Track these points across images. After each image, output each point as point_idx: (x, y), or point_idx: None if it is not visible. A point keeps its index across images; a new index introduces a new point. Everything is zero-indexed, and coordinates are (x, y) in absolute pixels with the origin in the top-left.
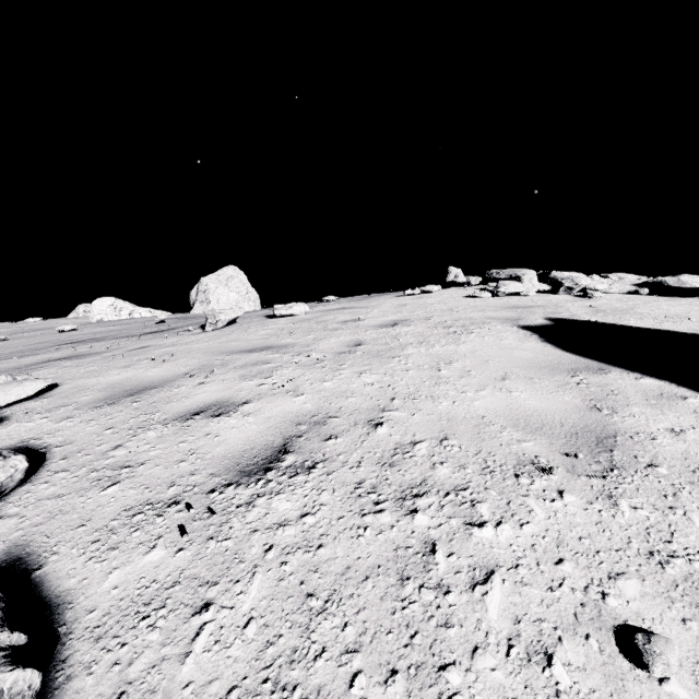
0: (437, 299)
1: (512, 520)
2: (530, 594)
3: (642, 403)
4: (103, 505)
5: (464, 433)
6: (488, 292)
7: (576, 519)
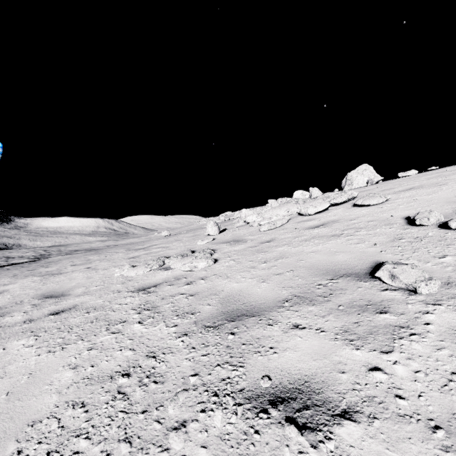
0: None
1: None
2: None
3: None
4: None
5: None
6: None
7: None
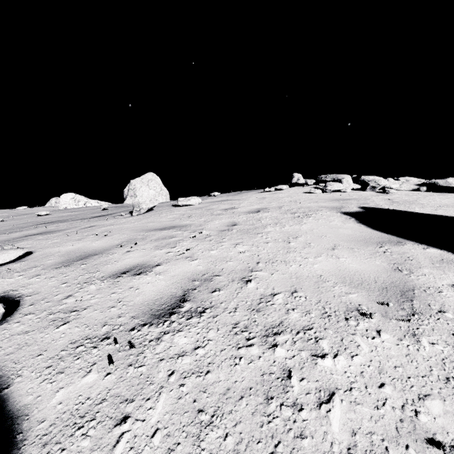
0: (286, 194)
1: (345, 353)
2: (362, 412)
3: (430, 266)
4: (56, 339)
5: (308, 287)
6: (319, 189)
7: (391, 352)
